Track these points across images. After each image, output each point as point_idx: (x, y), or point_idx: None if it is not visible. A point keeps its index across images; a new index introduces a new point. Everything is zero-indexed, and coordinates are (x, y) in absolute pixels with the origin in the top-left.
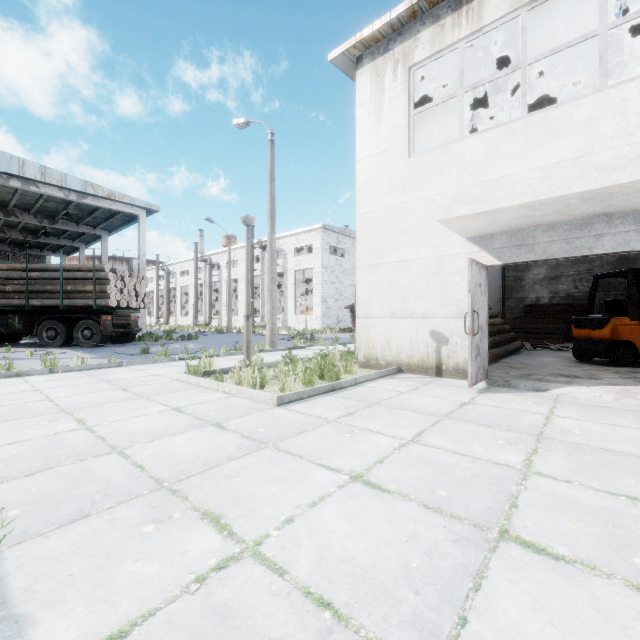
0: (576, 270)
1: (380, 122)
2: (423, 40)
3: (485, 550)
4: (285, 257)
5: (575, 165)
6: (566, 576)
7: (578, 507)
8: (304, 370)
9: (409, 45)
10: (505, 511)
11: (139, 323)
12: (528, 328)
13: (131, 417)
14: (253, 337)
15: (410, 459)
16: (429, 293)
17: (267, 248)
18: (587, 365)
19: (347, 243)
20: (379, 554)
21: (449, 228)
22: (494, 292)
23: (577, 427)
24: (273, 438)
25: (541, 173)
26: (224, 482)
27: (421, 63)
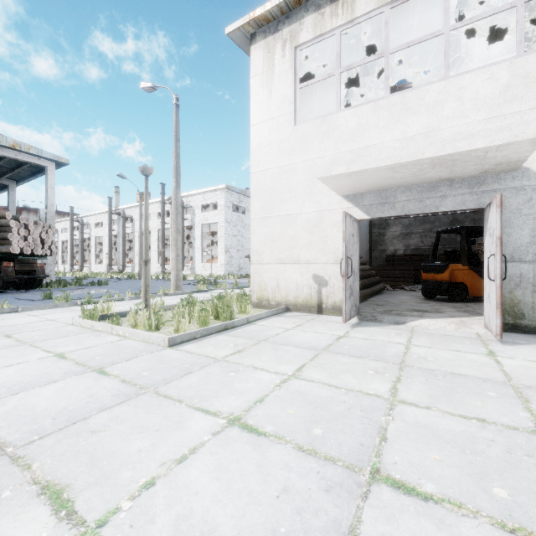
0: (422, 229)
1: (271, 93)
2: (307, 24)
3: (358, 498)
4: (193, 212)
5: (426, 138)
6: (436, 521)
7: (439, 435)
8: (199, 311)
9: (295, 28)
10: (376, 446)
11: (47, 270)
12: (389, 273)
13: (2, 367)
14: (162, 282)
15: (289, 395)
16: (312, 242)
17: (172, 201)
18: (432, 302)
19: (247, 202)
20: (245, 519)
21: (328, 186)
22: (363, 245)
23: (430, 354)
24: (156, 382)
25: (400, 144)
26: (84, 440)
27: (305, 44)
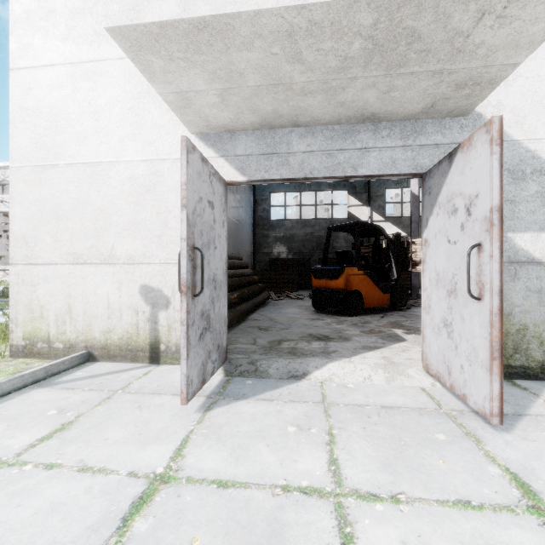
0: (304, 232)
1: None
2: None
3: None
4: None
5: None
6: None
7: None
8: None
9: None
10: None
11: None
12: (273, 278)
13: None
14: None
15: None
16: (139, 222)
17: None
18: (326, 316)
19: None
20: None
21: (154, 86)
22: (247, 246)
23: None
24: None
25: None
26: None
27: None
